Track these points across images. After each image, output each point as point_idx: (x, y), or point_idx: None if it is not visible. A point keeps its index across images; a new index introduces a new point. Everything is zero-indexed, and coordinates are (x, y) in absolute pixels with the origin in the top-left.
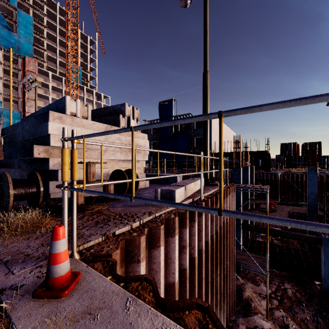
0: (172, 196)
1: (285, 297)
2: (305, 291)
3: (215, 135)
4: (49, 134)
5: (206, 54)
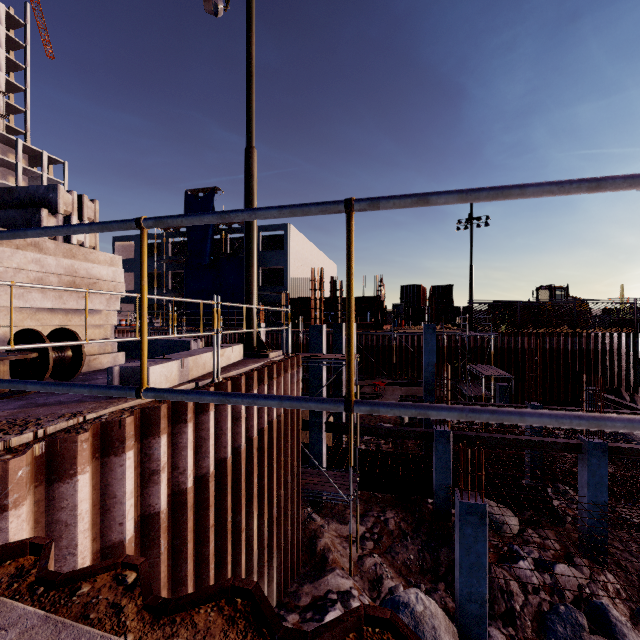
0: None
1: (385, 534)
2: (413, 516)
3: (298, 266)
4: None
5: (251, 115)
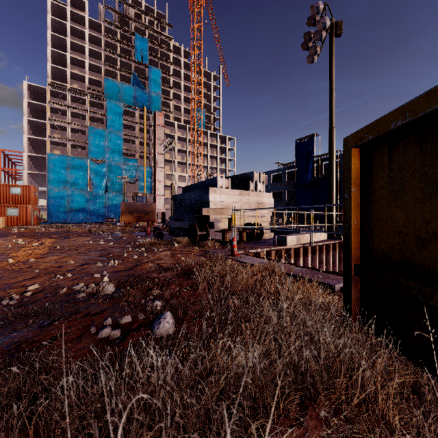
0: (285, 240)
1: None
2: None
3: None
4: (209, 201)
5: (332, 111)
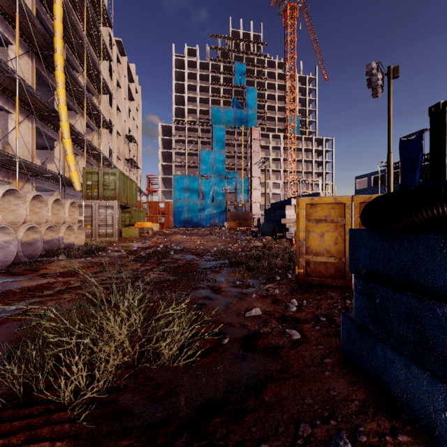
0: None
1: None
2: None
3: None
4: (286, 214)
5: (389, 139)
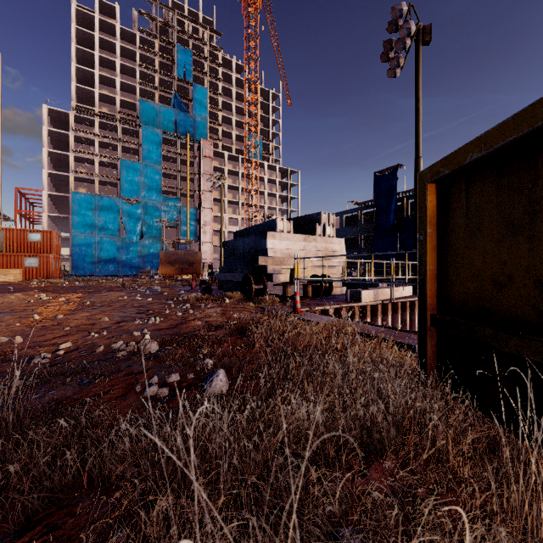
0: (359, 295)
1: None
2: None
3: None
4: (267, 248)
5: (418, 136)
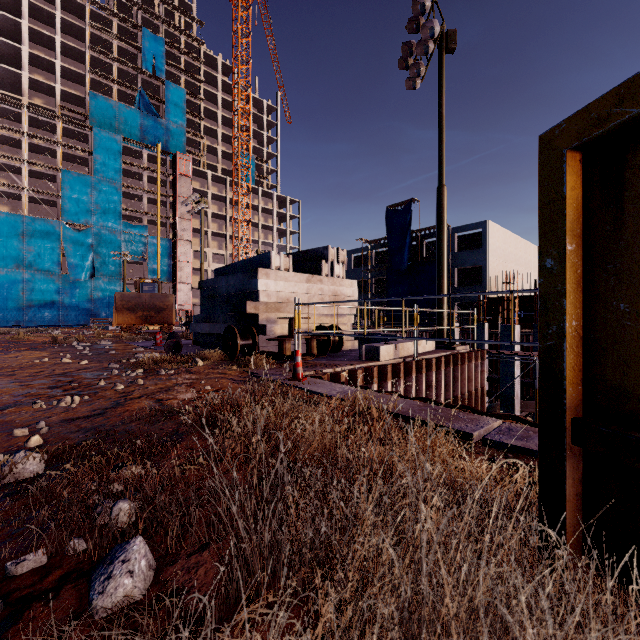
0: (377, 352)
1: None
2: None
3: (498, 263)
4: (258, 290)
5: (442, 161)
